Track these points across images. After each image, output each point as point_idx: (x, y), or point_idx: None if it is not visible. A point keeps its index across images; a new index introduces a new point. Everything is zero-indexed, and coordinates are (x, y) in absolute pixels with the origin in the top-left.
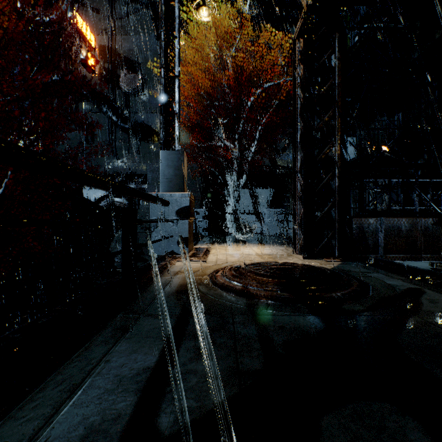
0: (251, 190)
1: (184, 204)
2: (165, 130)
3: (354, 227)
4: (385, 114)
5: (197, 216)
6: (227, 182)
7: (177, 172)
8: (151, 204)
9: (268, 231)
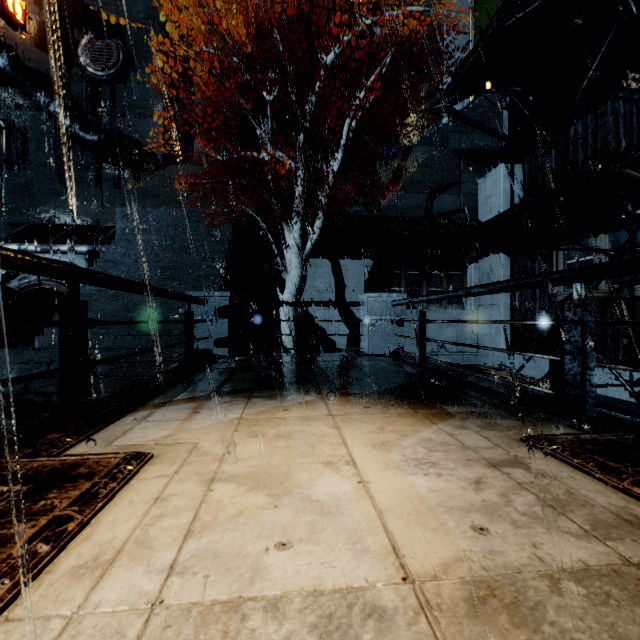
0: (328, 260)
1: None
2: None
3: None
4: (632, 80)
5: (202, 309)
6: (283, 244)
7: None
8: None
9: (371, 344)
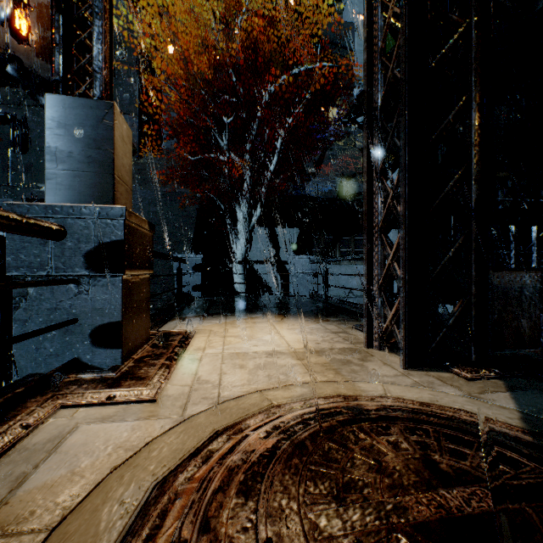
0: (267, 229)
1: (107, 234)
2: (64, 47)
3: (497, 292)
4: None
5: (184, 266)
6: (234, 217)
7: (95, 154)
8: (11, 234)
9: (296, 289)
